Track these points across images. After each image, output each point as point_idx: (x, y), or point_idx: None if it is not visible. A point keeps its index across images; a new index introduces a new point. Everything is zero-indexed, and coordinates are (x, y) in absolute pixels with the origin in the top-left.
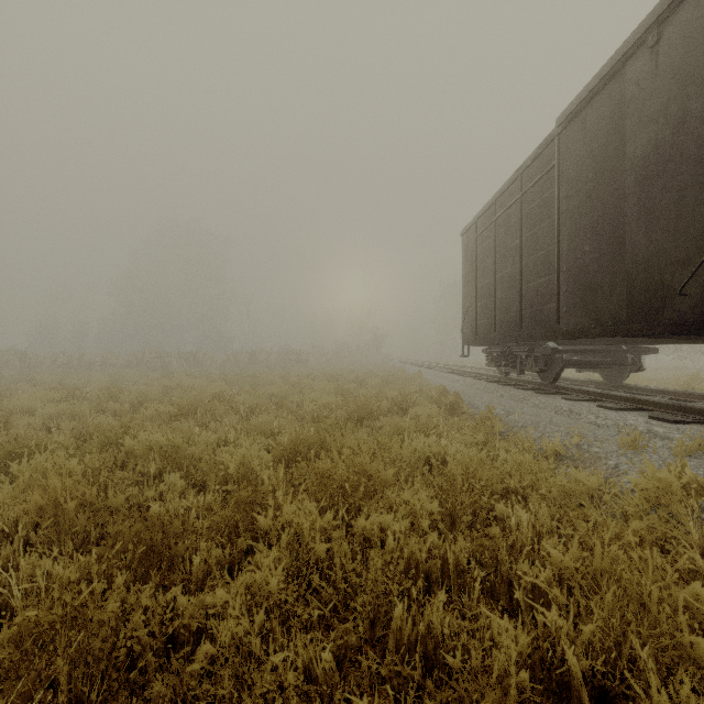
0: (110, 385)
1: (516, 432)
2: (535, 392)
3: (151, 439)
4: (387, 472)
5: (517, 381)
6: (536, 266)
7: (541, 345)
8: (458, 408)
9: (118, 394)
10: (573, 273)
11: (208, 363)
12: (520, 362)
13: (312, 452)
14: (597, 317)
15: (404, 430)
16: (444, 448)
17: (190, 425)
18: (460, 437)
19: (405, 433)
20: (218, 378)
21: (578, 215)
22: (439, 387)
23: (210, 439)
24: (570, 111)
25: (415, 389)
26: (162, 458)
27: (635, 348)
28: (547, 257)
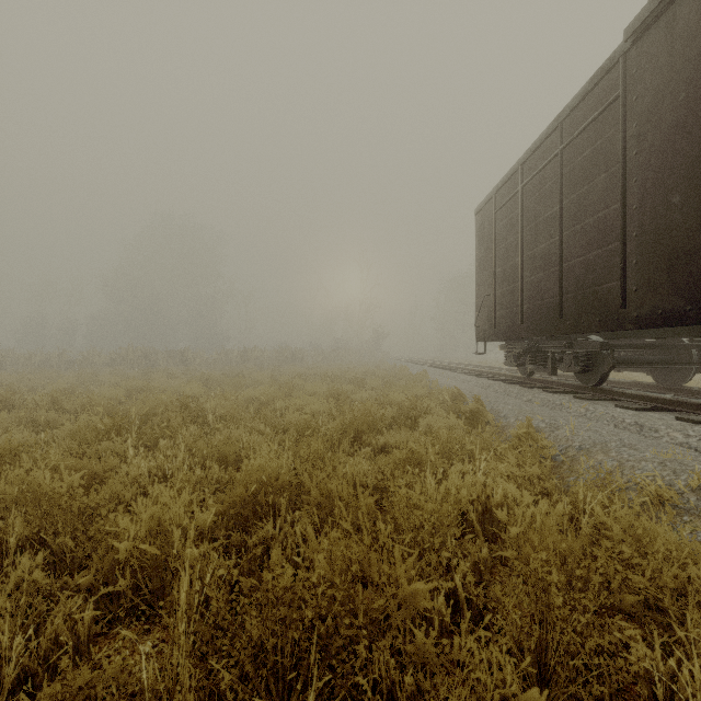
0: (69, 387)
1: (575, 457)
2: (573, 396)
3: (30, 479)
4: (414, 587)
5: (543, 382)
6: (585, 236)
7: (584, 339)
8: (479, 417)
9: (63, 399)
10: (650, 237)
11: (197, 361)
12: (552, 360)
13: (283, 499)
14: (697, 295)
15: (420, 457)
16: (486, 490)
17: (126, 445)
18: (502, 467)
19: (422, 461)
20: (199, 379)
21: (658, 156)
22: (452, 390)
23: (142, 470)
24: (649, 11)
25: (422, 392)
26: (38, 513)
27: (700, 342)
28: (603, 222)
